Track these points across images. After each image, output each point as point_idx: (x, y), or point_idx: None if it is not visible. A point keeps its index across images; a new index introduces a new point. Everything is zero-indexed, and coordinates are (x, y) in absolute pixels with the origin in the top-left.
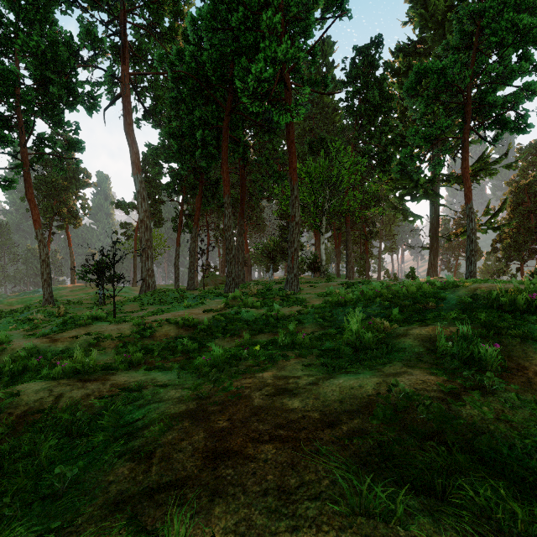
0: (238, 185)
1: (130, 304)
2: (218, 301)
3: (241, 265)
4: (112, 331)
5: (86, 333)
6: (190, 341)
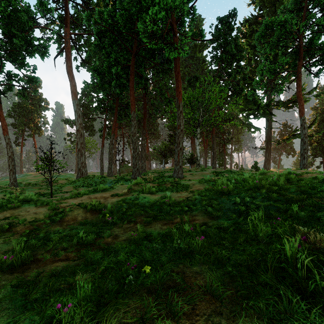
0: (142, 109)
1: (68, 186)
2: (124, 186)
3: (143, 160)
4: (28, 215)
5: (5, 218)
6: (84, 234)
